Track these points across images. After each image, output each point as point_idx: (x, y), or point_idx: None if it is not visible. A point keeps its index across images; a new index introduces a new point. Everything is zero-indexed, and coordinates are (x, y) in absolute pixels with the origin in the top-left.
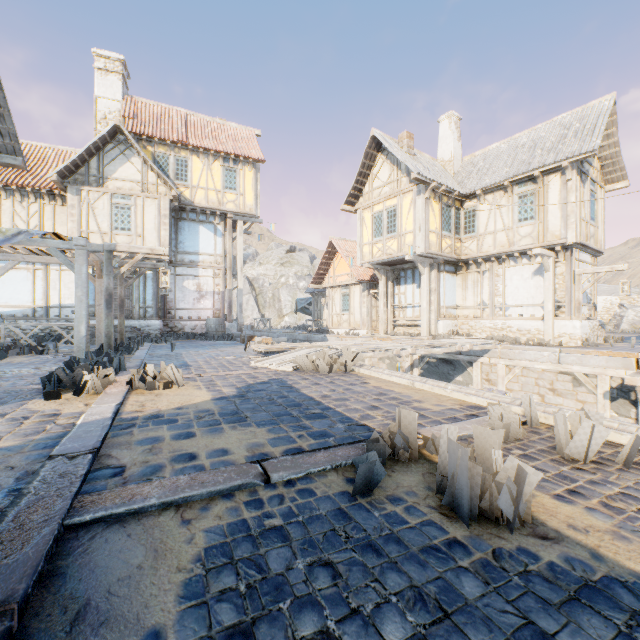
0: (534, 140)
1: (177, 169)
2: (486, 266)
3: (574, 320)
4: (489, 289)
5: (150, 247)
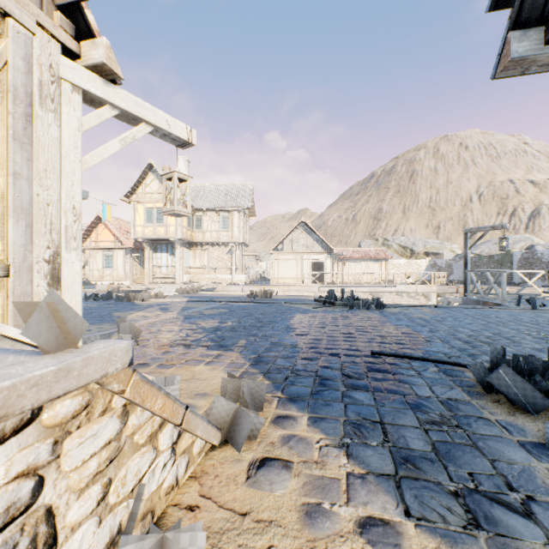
0: (227, 191)
1: None
2: (206, 247)
3: (242, 274)
4: (208, 259)
5: None
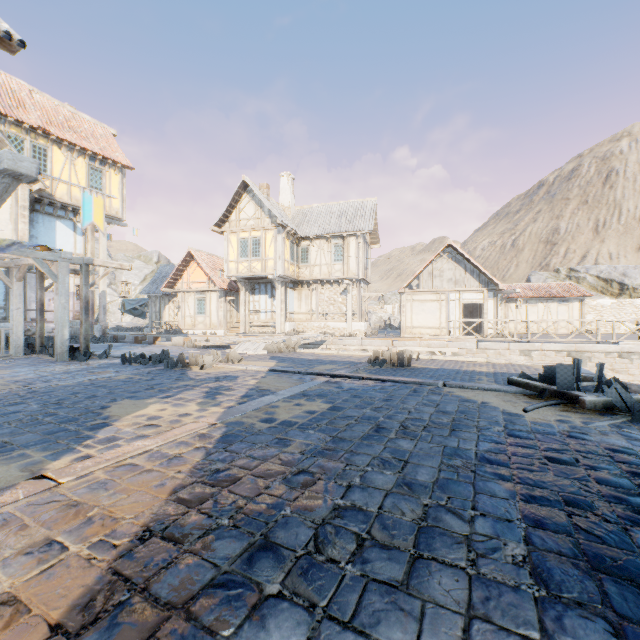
0: (340, 211)
1: (34, 156)
2: (314, 286)
3: (361, 322)
4: (316, 301)
5: (120, 263)
